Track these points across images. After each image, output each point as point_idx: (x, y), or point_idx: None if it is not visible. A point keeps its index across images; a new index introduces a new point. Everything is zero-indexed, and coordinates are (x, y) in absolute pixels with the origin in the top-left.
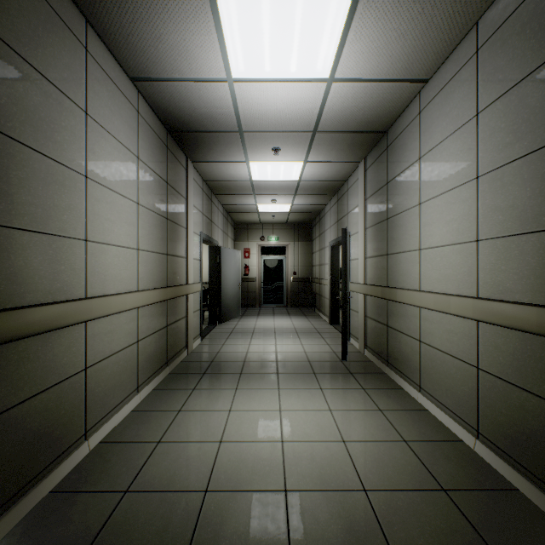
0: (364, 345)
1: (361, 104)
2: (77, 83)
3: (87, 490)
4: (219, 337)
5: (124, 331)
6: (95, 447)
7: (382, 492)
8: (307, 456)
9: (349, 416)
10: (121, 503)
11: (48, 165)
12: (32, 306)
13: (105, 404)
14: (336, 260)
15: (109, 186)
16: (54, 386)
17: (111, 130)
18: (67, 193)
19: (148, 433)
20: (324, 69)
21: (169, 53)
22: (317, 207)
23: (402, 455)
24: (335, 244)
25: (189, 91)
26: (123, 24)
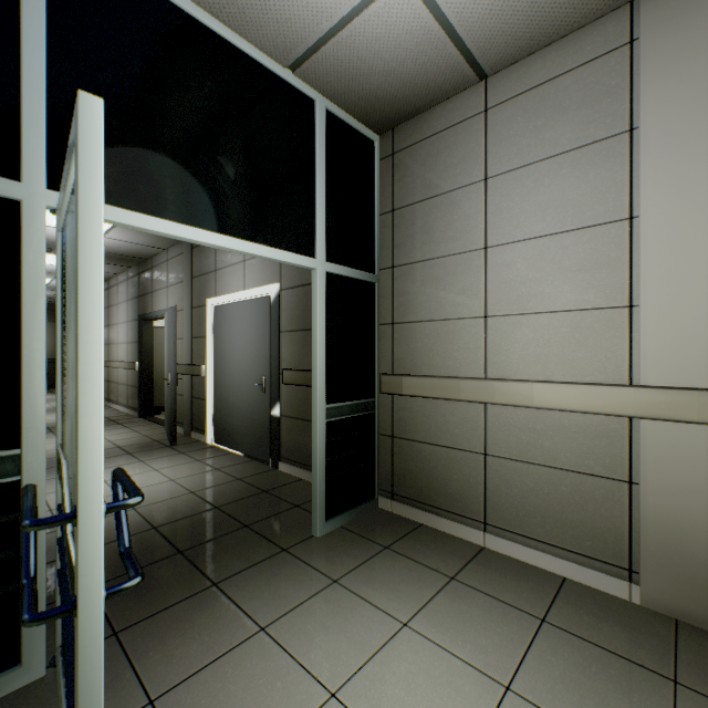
0: None
1: None
2: None
3: None
4: None
5: None
6: None
7: None
8: (55, 421)
9: None
10: None
11: None
12: None
13: None
14: None
15: None
16: None
17: None
18: None
19: None
20: None
21: None
22: None
23: None
24: None
25: None
26: None
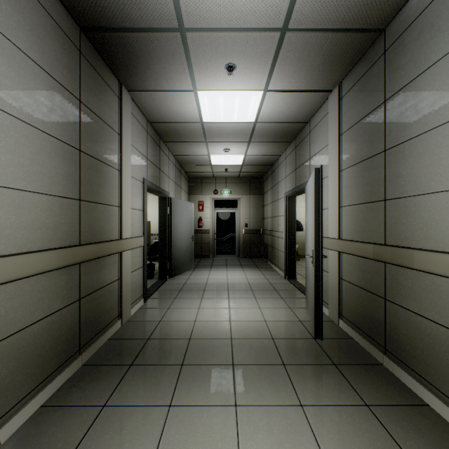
0: (339, 314)
1: None
2: None
3: None
4: (166, 297)
5: None
6: None
7: None
8: None
9: None
10: None
11: None
12: None
13: None
14: (292, 211)
15: None
16: None
17: None
18: None
19: None
20: None
21: None
22: (270, 158)
23: None
24: (292, 195)
25: None
26: None
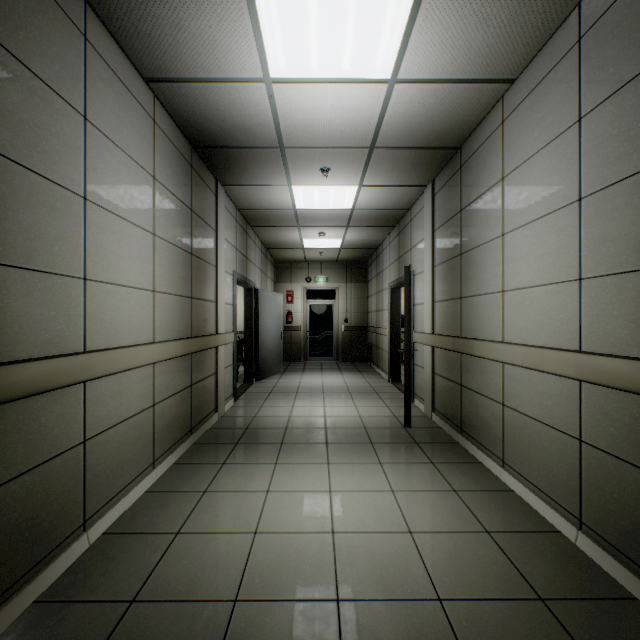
0: (432, 408)
1: (430, 112)
2: (73, 79)
3: (82, 599)
4: (256, 398)
5: (136, 393)
6: (97, 540)
7: (462, 602)
8: (365, 553)
9: (416, 499)
10: (125, 618)
11: (32, 182)
12: (9, 364)
13: (110, 484)
14: (397, 305)
15: (116, 211)
16: (40, 465)
17: (119, 142)
18: (59, 219)
19: (165, 520)
20: (384, 66)
21: (190, 44)
22: (373, 241)
23: (485, 550)
24: (396, 286)
25: (217, 95)
26: (131, 5)
